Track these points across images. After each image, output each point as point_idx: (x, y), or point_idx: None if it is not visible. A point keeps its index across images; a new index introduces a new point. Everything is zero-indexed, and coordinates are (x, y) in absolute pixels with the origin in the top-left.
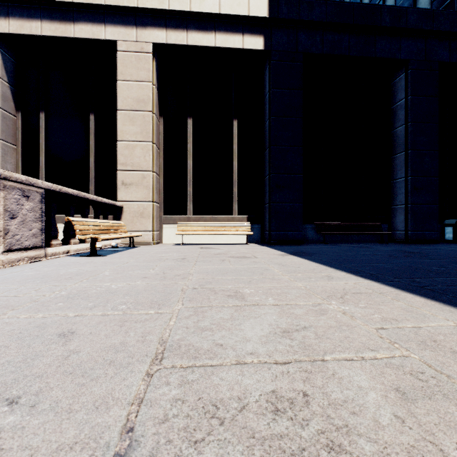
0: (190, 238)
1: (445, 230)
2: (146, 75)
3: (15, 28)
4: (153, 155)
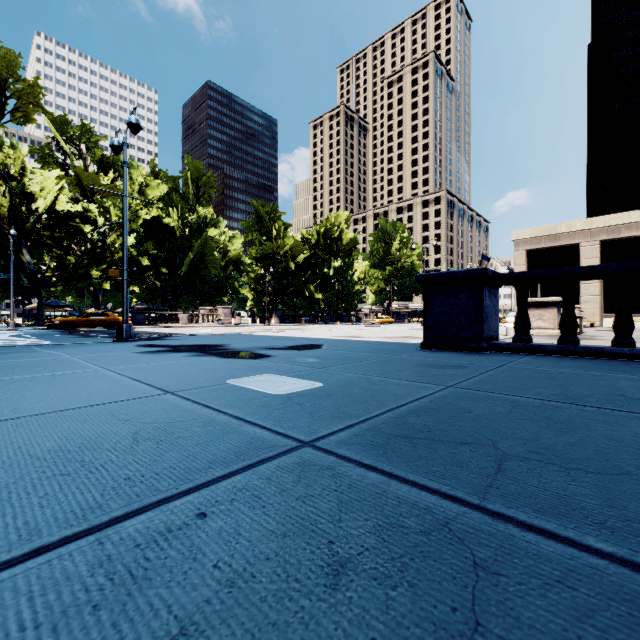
0: None
1: None
2: (595, 255)
3: (533, 246)
4: (599, 288)
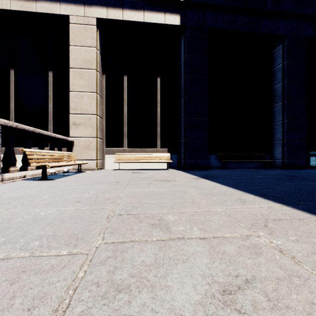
0: (125, 165)
1: (310, 159)
2: (92, 42)
3: None
4: (97, 102)
